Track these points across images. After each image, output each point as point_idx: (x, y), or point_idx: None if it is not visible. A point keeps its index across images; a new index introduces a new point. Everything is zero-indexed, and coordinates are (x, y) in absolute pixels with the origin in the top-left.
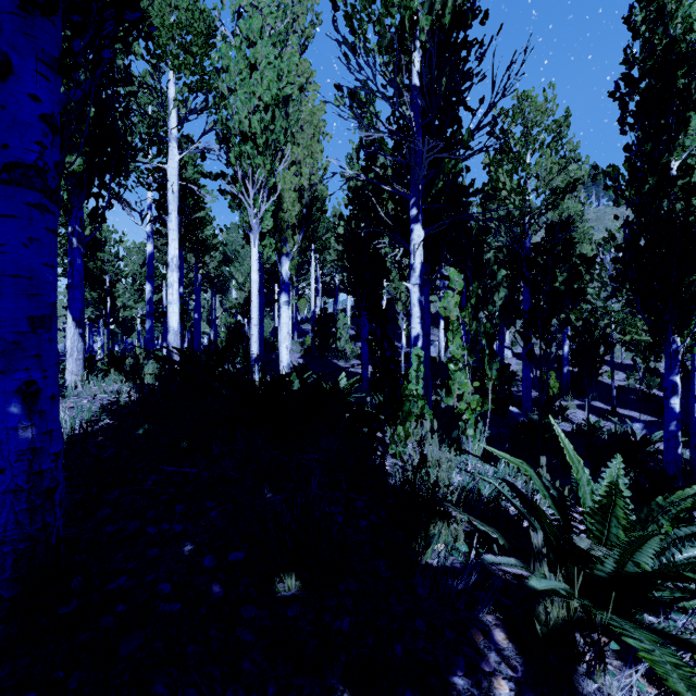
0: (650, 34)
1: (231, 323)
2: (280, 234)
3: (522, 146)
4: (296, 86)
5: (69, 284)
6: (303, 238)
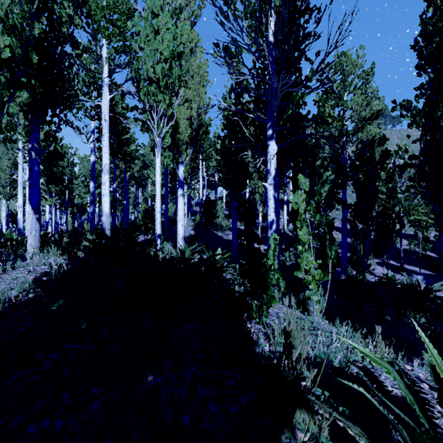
0: (441, 2)
1: (145, 208)
2: (177, 148)
3: (341, 88)
4: (188, 49)
5: (29, 184)
6: (193, 151)
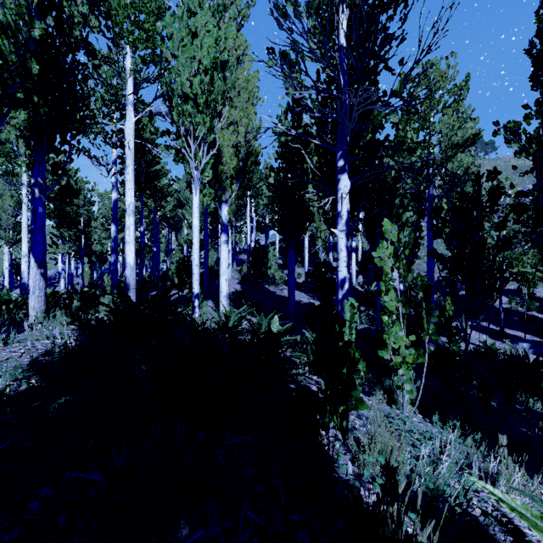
0: None
1: (180, 258)
2: (220, 184)
3: (427, 107)
4: (234, 58)
5: (31, 229)
6: (240, 187)
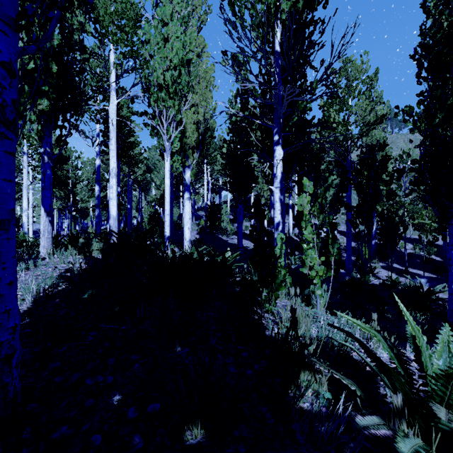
0: (439, 15)
1: (151, 212)
2: (184, 153)
3: (346, 93)
4: (195, 54)
5: (42, 187)
6: (200, 155)
